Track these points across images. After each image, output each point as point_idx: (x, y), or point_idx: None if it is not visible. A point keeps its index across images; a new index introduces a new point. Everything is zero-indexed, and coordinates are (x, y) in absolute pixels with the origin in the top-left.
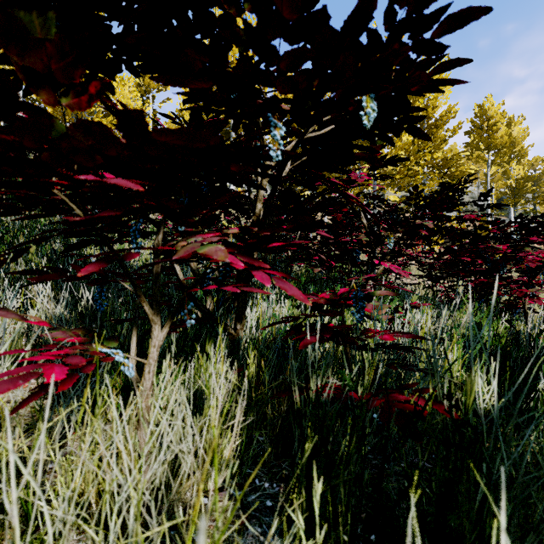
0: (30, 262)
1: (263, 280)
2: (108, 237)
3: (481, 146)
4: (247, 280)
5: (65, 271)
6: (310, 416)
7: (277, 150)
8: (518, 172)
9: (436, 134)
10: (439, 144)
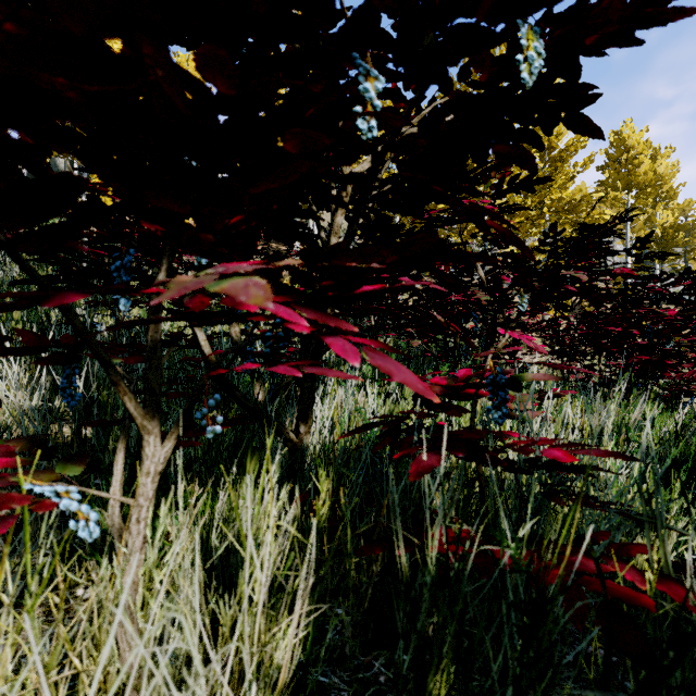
0: (6, 331)
1: (345, 354)
2: (87, 285)
3: (619, 185)
4: (316, 355)
5: (1, 339)
6: (439, 619)
7: (370, 117)
8: (666, 218)
9: (561, 169)
10: (565, 182)
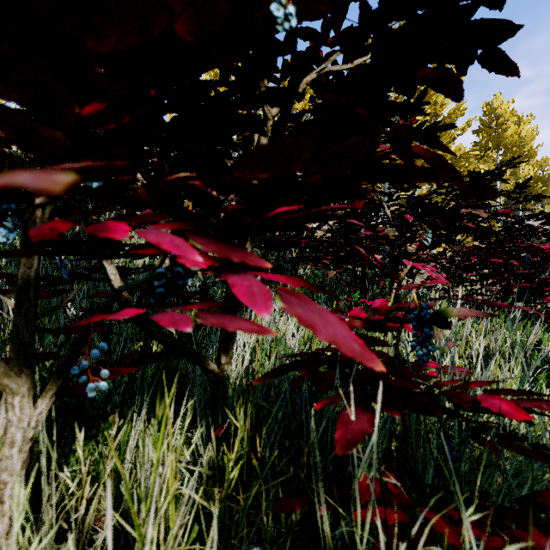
0: None
1: (251, 300)
2: None
3: (490, 145)
4: None
5: None
6: None
7: (287, 2)
8: (527, 172)
9: (444, 132)
10: (448, 143)
